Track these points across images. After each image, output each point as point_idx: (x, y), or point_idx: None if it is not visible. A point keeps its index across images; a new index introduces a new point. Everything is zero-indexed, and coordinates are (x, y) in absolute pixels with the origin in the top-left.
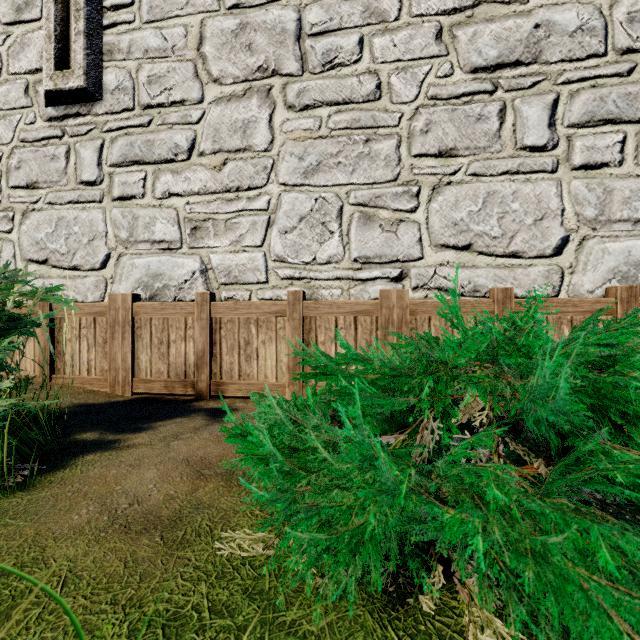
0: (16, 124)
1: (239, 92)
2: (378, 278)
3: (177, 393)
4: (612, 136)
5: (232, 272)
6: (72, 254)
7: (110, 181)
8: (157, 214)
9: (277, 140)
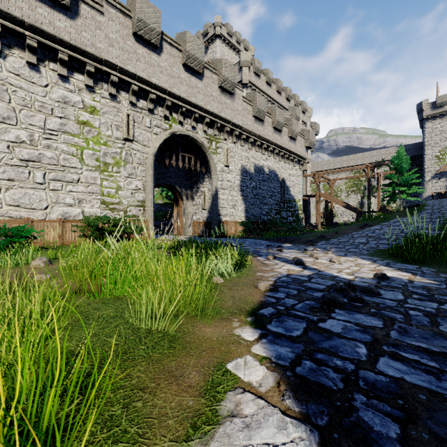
0: None
1: None
2: None
3: None
4: (60, 184)
5: None
6: None
7: None
8: None
9: None
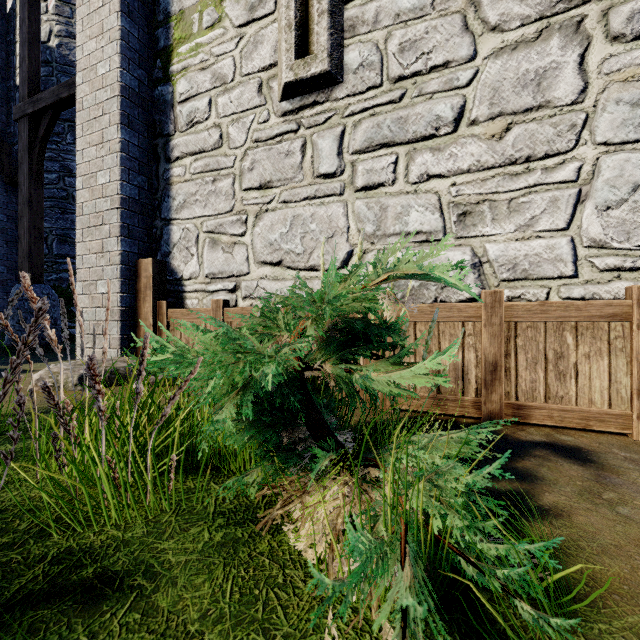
0: (249, 125)
1: (530, 35)
2: None
3: (453, 414)
4: None
5: (519, 265)
6: (308, 254)
7: (352, 170)
8: (411, 201)
9: (592, 86)
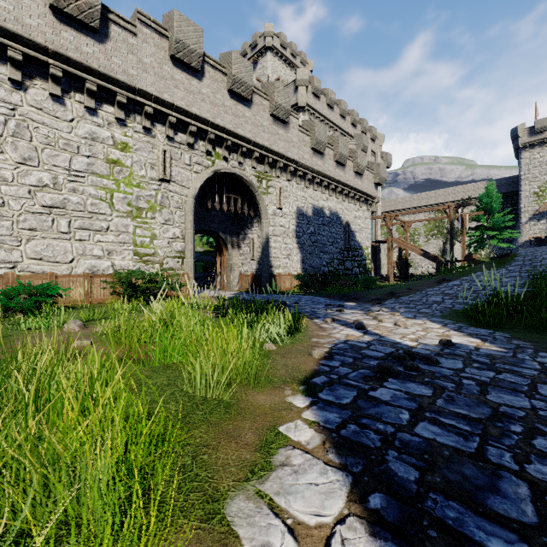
0: None
1: None
2: (3, 267)
3: None
4: (87, 233)
5: None
6: None
7: None
8: None
9: None
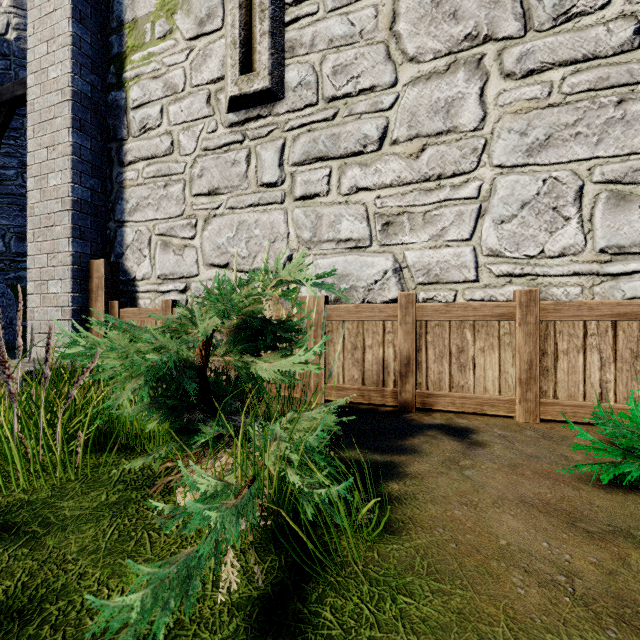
0: (198, 134)
1: (441, 68)
2: (637, 272)
3: (375, 403)
4: None
5: (432, 270)
6: (253, 257)
7: (292, 181)
8: (343, 211)
9: (490, 116)
